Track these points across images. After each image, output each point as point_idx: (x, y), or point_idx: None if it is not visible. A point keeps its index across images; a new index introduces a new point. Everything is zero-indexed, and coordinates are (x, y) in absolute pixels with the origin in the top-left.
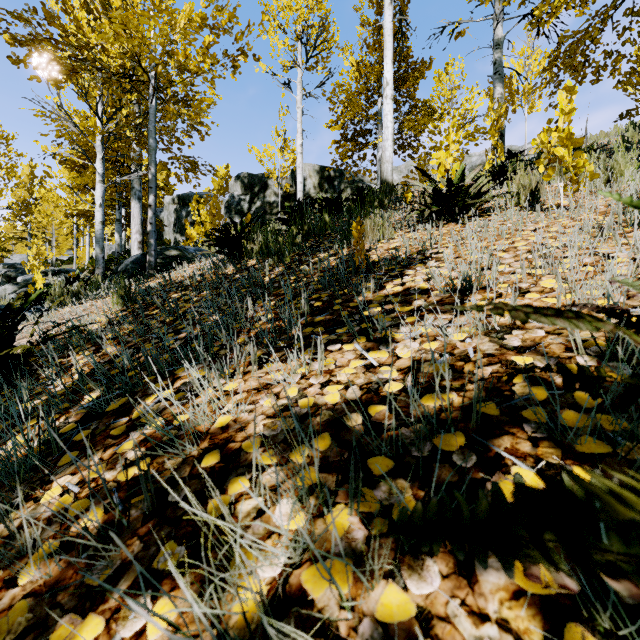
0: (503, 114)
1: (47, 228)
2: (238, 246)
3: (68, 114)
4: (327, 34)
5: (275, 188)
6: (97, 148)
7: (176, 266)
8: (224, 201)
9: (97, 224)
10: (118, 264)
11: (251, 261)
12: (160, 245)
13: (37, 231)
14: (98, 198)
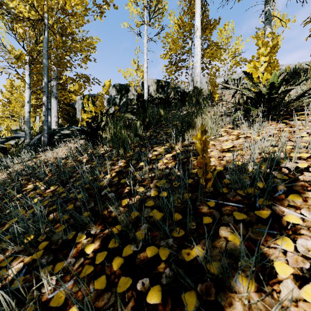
0: (277, 42)
1: (19, 112)
2: (96, 134)
3: (6, 47)
4: (161, 5)
5: (133, 91)
6: (26, 68)
7: (59, 145)
8: (107, 98)
9: (26, 113)
10: (31, 139)
11: (104, 147)
12: (74, 121)
13: (15, 113)
14: (26, 98)
